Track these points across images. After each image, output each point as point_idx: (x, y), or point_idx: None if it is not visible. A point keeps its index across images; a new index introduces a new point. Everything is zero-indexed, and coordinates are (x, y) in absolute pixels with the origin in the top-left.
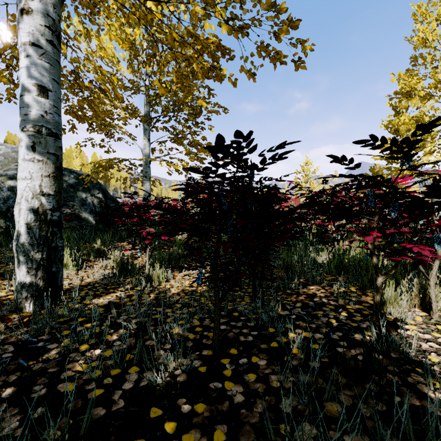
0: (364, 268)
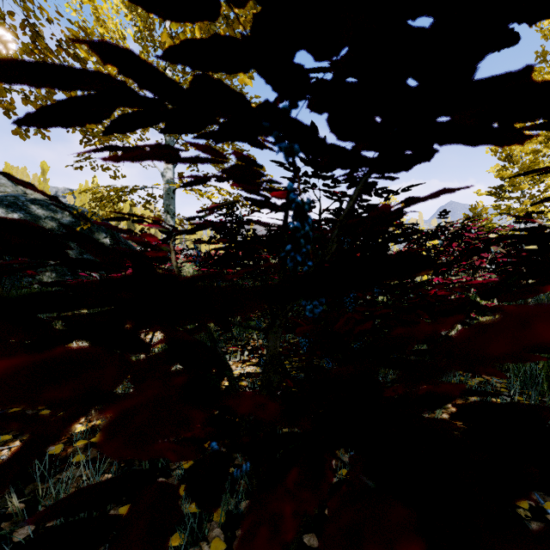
0: (545, 366)
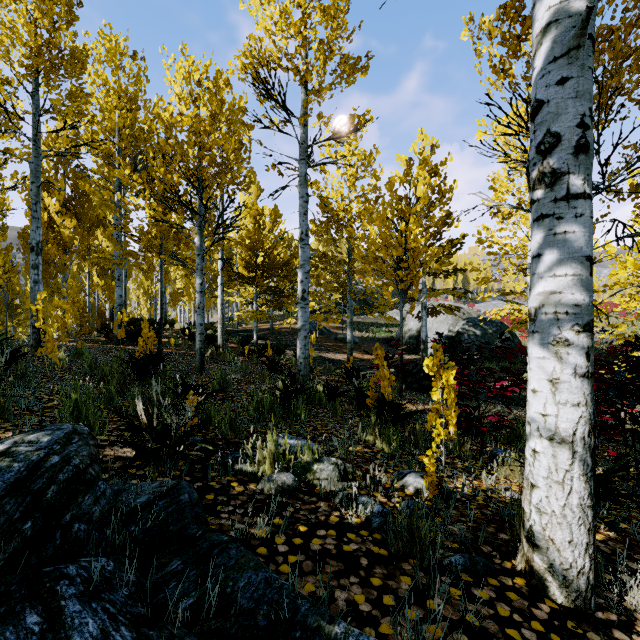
0: None
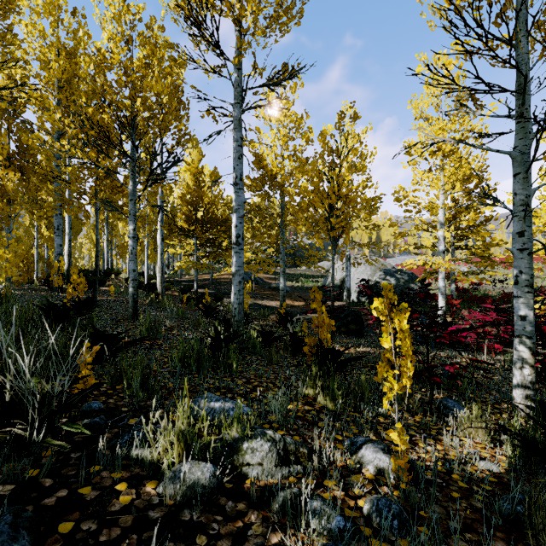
0: None
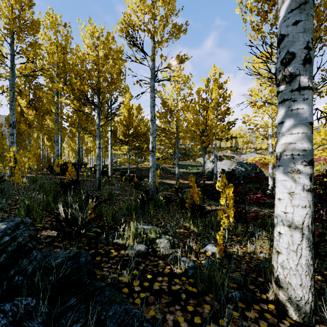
0: None
